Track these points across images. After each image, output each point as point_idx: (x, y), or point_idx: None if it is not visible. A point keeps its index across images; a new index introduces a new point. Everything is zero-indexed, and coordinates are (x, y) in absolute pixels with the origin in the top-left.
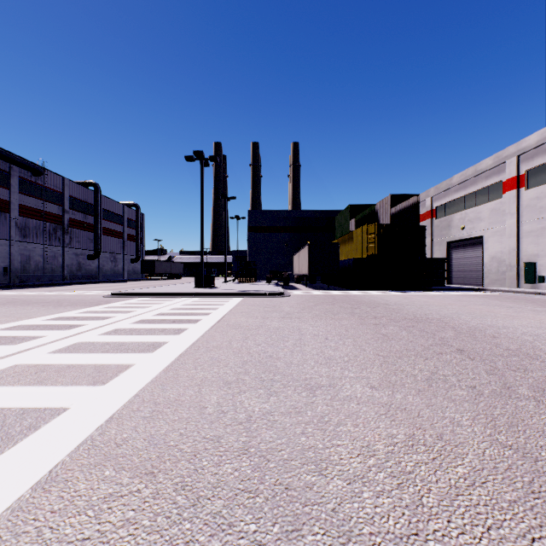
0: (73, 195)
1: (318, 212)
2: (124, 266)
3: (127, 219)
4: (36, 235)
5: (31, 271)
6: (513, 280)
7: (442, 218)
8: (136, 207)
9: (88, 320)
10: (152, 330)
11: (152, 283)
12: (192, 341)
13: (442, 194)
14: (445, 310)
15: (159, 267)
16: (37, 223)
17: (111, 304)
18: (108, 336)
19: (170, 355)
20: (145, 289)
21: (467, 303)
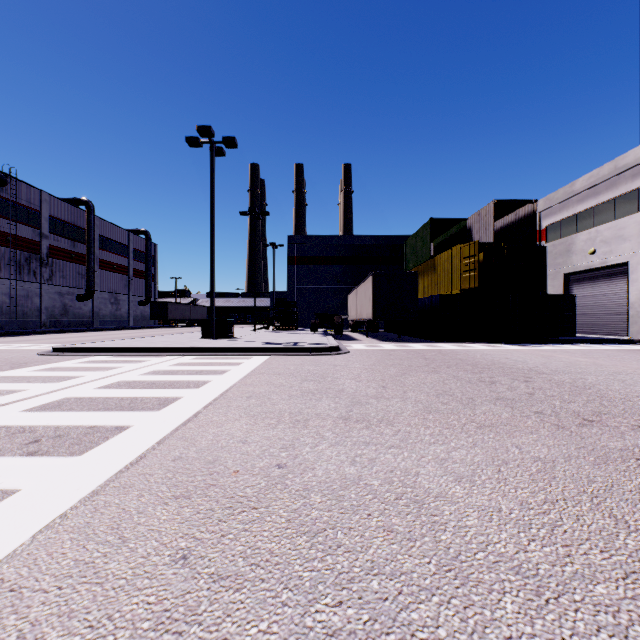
0: (56, 215)
1: (380, 238)
2: (129, 310)
3: (134, 250)
4: None
5: None
6: None
7: (556, 241)
8: (145, 235)
9: None
10: None
11: (157, 332)
12: None
13: (556, 208)
14: None
15: (173, 311)
16: None
17: (14, 370)
18: None
19: None
20: (120, 341)
21: None
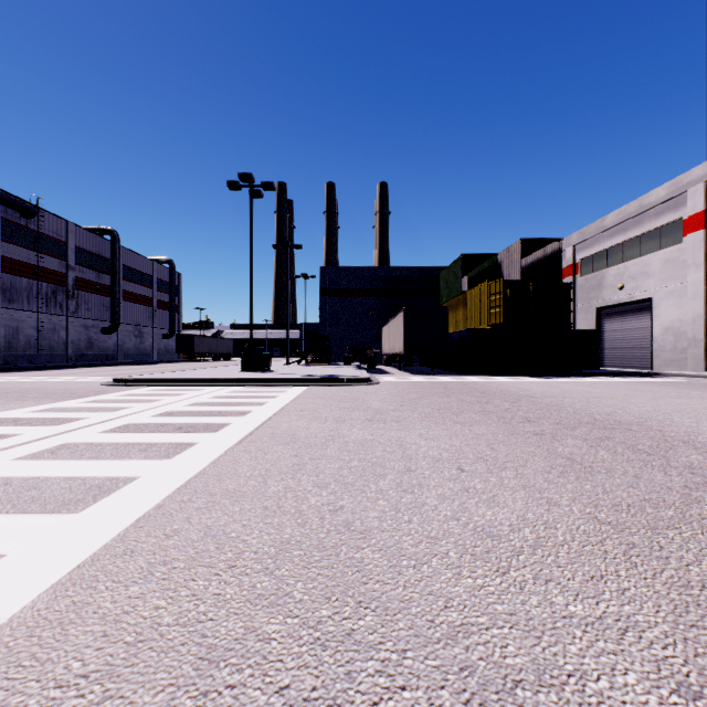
0: (81, 246)
1: (415, 269)
2: (153, 343)
3: (158, 280)
4: (27, 299)
5: (21, 349)
6: (699, 360)
7: (589, 275)
8: (169, 264)
9: (32, 425)
10: (126, 447)
11: (187, 366)
12: (187, 476)
13: (589, 242)
14: (634, 407)
15: (200, 344)
16: (28, 284)
17: (102, 395)
18: (30, 462)
19: (114, 520)
20: (167, 373)
21: (654, 394)
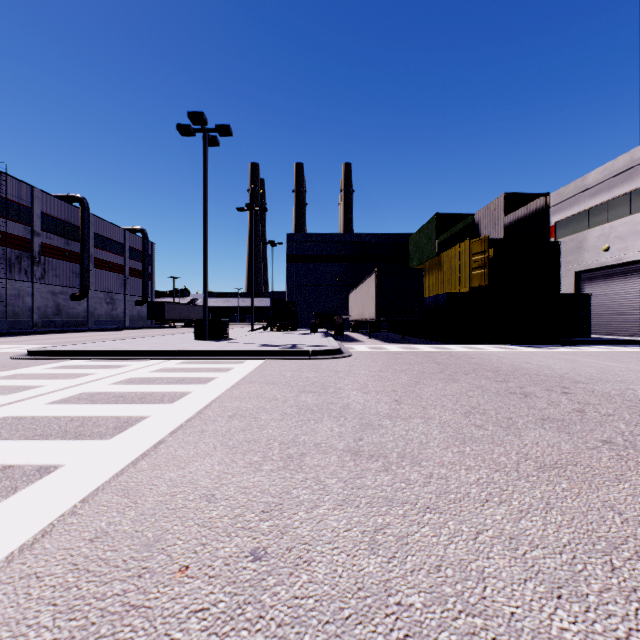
0: (49, 213)
1: (382, 236)
2: (125, 310)
3: (130, 249)
4: None
5: None
6: None
7: (567, 238)
8: (142, 233)
9: None
10: None
11: (152, 332)
12: None
13: (567, 203)
14: None
15: (171, 311)
16: None
17: None
18: None
19: None
20: (106, 343)
21: None
